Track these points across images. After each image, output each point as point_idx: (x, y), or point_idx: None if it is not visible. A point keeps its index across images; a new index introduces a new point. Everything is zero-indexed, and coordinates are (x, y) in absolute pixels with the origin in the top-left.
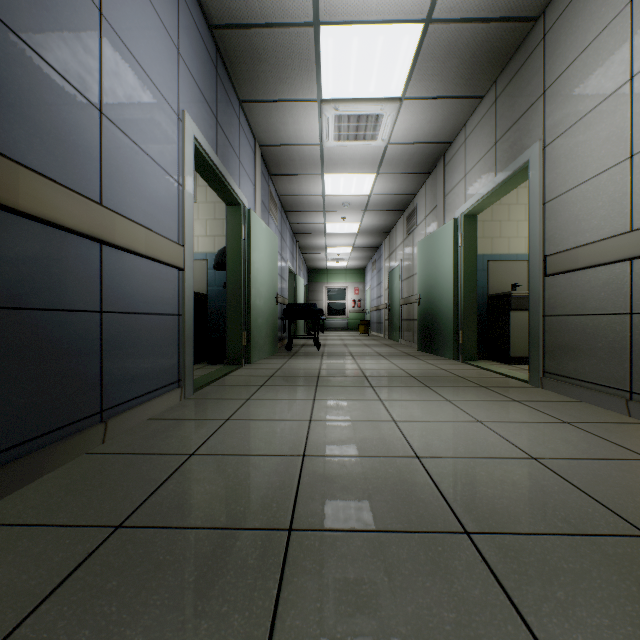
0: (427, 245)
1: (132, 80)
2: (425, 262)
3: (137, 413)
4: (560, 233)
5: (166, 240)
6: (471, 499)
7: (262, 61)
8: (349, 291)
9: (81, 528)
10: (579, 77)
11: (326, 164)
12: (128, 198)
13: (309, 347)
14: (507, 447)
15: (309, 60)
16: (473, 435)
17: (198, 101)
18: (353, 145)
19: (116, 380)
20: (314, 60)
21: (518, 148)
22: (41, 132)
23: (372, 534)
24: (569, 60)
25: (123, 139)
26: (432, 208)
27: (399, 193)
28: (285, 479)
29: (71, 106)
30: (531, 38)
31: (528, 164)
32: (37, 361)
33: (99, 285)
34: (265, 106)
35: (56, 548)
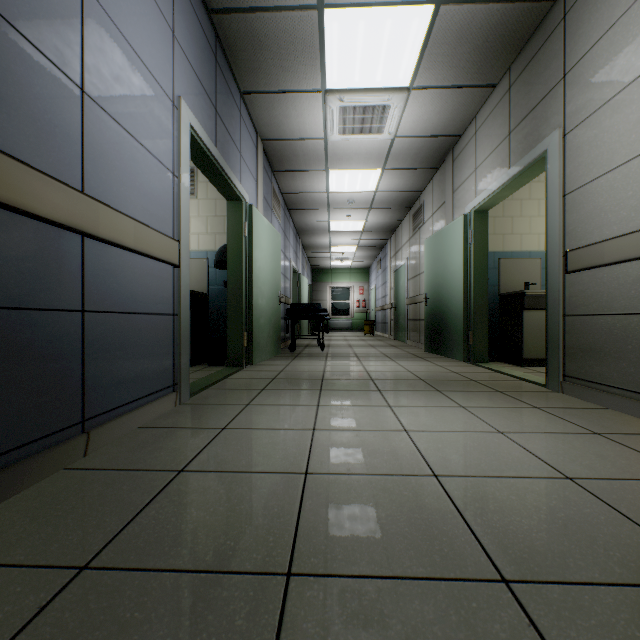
0: (435, 242)
1: (120, 59)
2: (433, 260)
3: (125, 421)
4: (583, 226)
5: (159, 234)
6: (504, 532)
7: (263, 49)
8: (353, 291)
9: (38, 570)
10: (605, 57)
11: (330, 159)
12: (115, 187)
13: (313, 348)
14: (536, 464)
15: (313, 47)
16: (495, 448)
17: (195, 89)
18: (358, 139)
19: (101, 386)
20: (318, 47)
21: (535, 137)
22: (8, 107)
23: (388, 582)
24: (593, 39)
25: (109, 122)
26: (440, 204)
27: (405, 190)
28: (284, 503)
29: (46, 81)
30: (549, 19)
31: (546, 154)
32: (3, 367)
33: (80, 281)
34: (267, 98)
35: (2, 599)
